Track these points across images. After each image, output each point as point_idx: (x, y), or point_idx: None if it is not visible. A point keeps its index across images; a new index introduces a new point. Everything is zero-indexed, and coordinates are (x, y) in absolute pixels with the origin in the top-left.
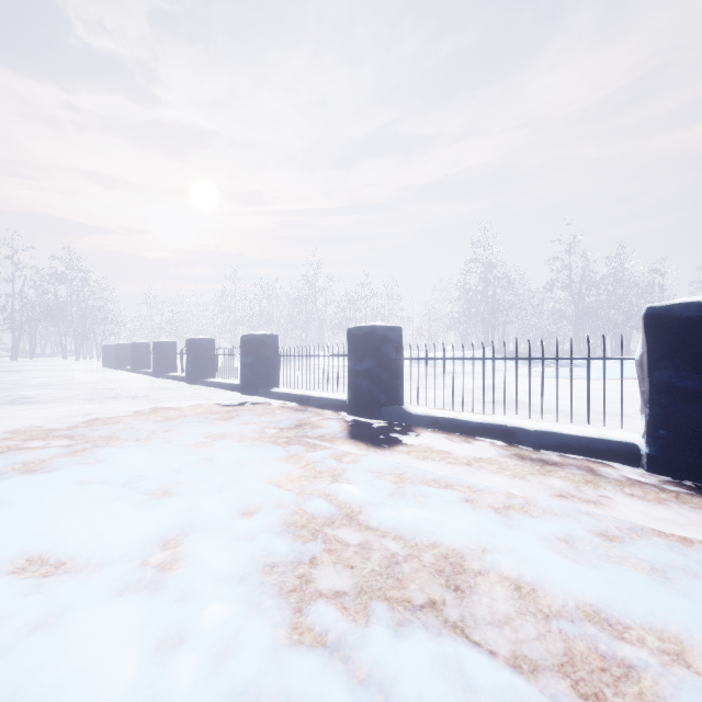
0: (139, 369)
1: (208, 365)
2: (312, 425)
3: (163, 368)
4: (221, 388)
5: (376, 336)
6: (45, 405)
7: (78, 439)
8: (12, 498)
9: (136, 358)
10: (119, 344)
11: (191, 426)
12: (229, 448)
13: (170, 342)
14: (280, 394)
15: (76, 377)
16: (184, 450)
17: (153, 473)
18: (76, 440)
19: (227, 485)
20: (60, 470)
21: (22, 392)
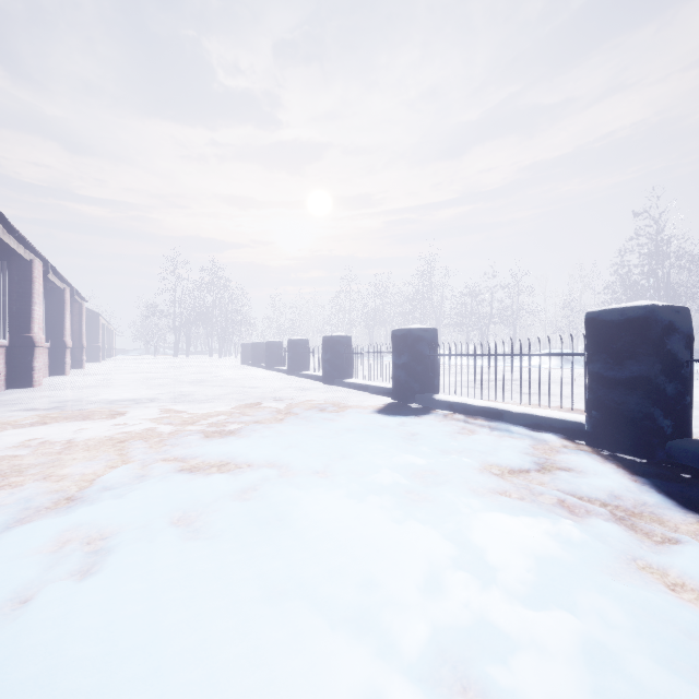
0: (273, 366)
1: (346, 364)
2: (555, 464)
3: (297, 366)
4: (363, 391)
5: (658, 322)
6: (200, 404)
7: (241, 463)
8: (165, 642)
9: (270, 355)
10: (254, 343)
11: (372, 451)
12: (474, 515)
13: (303, 340)
14: (449, 403)
15: (222, 374)
16: (400, 510)
17: (391, 587)
18: (239, 465)
19: (614, 691)
20: (232, 541)
21: (181, 388)
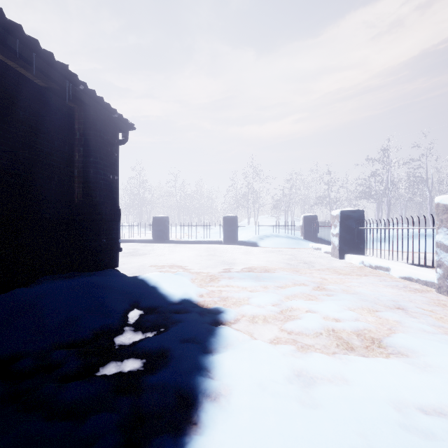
0: None
1: None
2: None
3: None
4: None
5: None
6: None
7: None
8: None
9: None
10: None
11: None
12: None
13: None
14: None
15: None
16: None
17: None
18: None
19: None
20: None
21: None
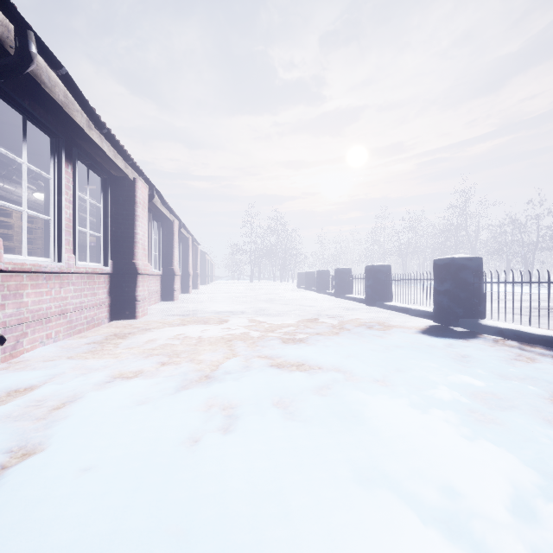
0: (322, 290)
1: (386, 290)
2: None
3: (342, 290)
4: (403, 313)
5: None
6: (274, 317)
7: (313, 365)
8: (288, 494)
9: (320, 281)
10: (307, 272)
11: (424, 368)
12: None
13: (347, 269)
14: (498, 329)
15: (284, 295)
16: (466, 427)
17: (475, 500)
18: (311, 366)
19: None
20: (320, 426)
21: (259, 304)
